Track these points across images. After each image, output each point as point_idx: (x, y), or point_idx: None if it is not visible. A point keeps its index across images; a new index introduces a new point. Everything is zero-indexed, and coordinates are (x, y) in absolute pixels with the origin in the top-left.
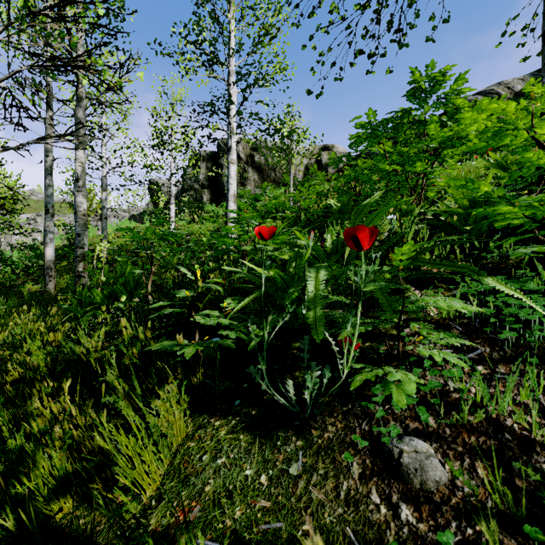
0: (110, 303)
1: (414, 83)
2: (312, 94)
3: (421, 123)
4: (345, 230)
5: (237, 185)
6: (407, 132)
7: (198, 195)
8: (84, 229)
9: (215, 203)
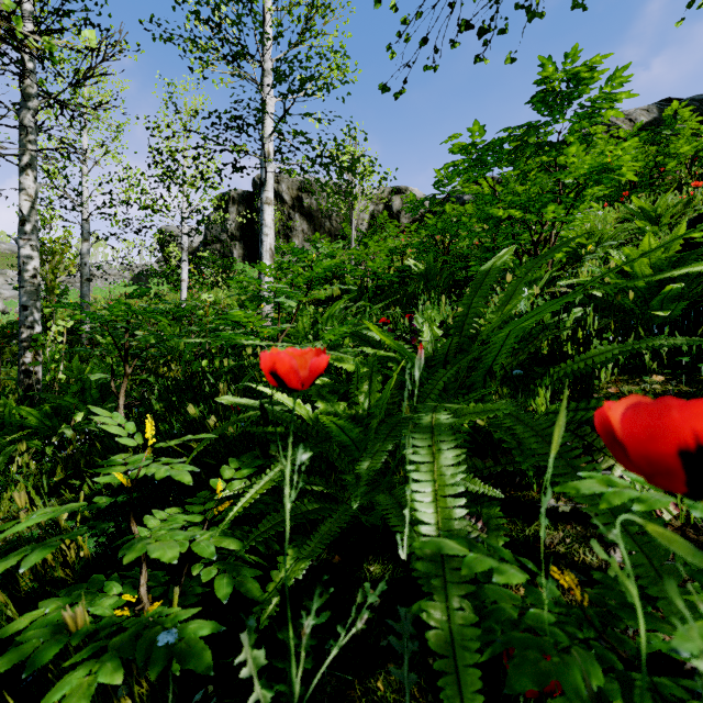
0: (55, 425)
1: (544, 82)
2: (388, 90)
3: (553, 146)
4: (644, 418)
5: (279, 237)
6: (528, 161)
7: (227, 249)
8: (35, 298)
9: (249, 260)
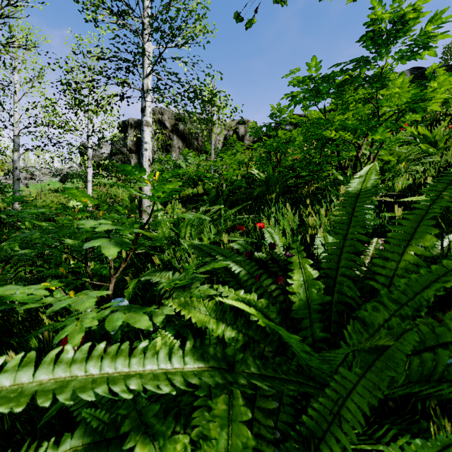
0: None
1: (372, 24)
2: (242, 20)
3: (378, 79)
4: None
5: (162, 151)
6: (352, 93)
7: (126, 159)
8: None
9: None
